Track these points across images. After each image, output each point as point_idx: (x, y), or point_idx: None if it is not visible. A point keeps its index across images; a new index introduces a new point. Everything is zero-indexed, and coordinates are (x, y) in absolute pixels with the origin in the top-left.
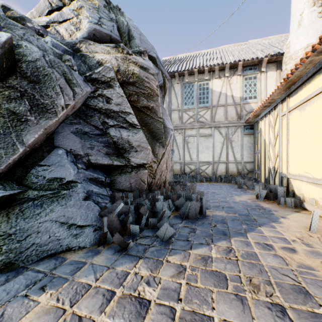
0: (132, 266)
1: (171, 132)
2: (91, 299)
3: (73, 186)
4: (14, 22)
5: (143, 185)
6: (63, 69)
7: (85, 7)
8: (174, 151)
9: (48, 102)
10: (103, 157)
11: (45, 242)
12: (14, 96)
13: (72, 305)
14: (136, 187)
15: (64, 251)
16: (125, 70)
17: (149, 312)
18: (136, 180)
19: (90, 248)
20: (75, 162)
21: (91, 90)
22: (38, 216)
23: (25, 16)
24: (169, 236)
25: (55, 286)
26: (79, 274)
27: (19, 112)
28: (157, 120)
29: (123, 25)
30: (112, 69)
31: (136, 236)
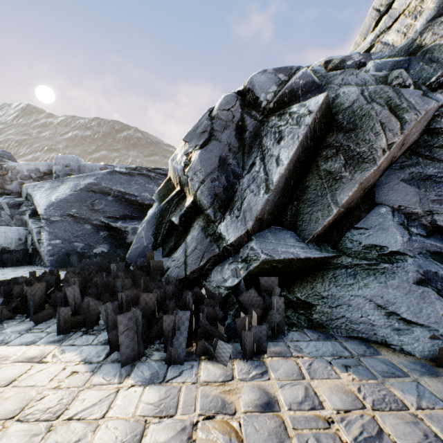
0: None
1: None
2: (402, 424)
3: (399, 259)
4: (333, 73)
5: None
6: (387, 95)
7: None
8: None
9: (364, 150)
10: None
11: (355, 319)
12: (330, 155)
13: (373, 408)
14: None
15: (378, 343)
16: None
17: None
18: None
19: (420, 361)
20: (405, 224)
21: (436, 104)
22: (350, 287)
23: (345, 56)
24: None
25: (358, 373)
26: (393, 382)
27: (334, 170)
28: None
29: None
30: None
31: None
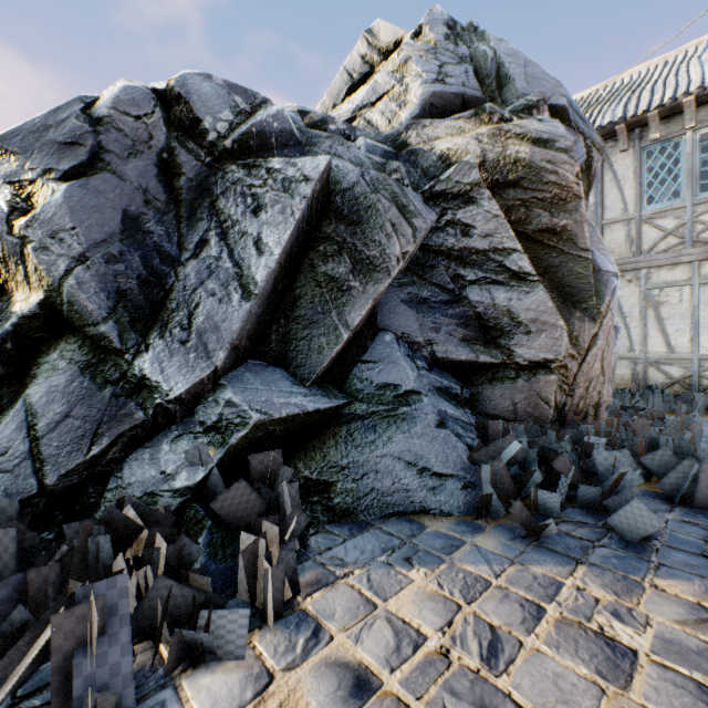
0: (564, 572)
1: (613, 280)
2: (500, 604)
3: (416, 400)
4: (317, 132)
5: (543, 410)
6: (392, 189)
7: (413, 58)
8: (618, 328)
9: (375, 254)
10: (457, 347)
11: (387, 489)
12: (330, 252)
13: (467, 602)
14: (526, 413)
15: (416, 513)
16: (497, 159)
17: (638, 670)
18: (527, 398)
19: (461, 518)
20: (411, 356)
21: (437, 217)
22: (373, 445)
23: (327, 116)
24: (647, 533)
25: (425, 563)
26: (459, 557)
27: (339, 276)
28: (575, 256)
29: (485, 61)
30: (475, 164)
31: (550, 517)
